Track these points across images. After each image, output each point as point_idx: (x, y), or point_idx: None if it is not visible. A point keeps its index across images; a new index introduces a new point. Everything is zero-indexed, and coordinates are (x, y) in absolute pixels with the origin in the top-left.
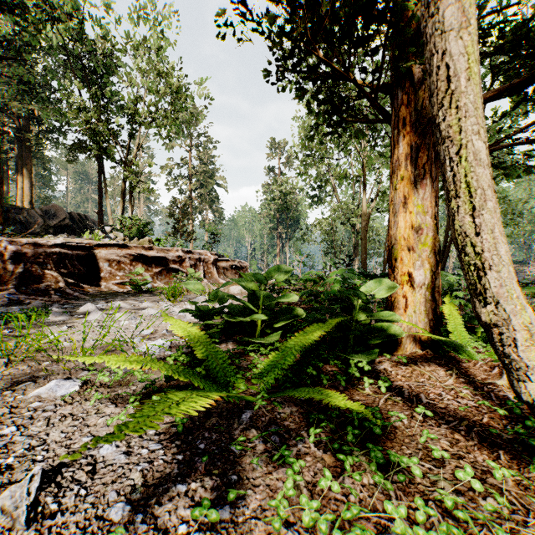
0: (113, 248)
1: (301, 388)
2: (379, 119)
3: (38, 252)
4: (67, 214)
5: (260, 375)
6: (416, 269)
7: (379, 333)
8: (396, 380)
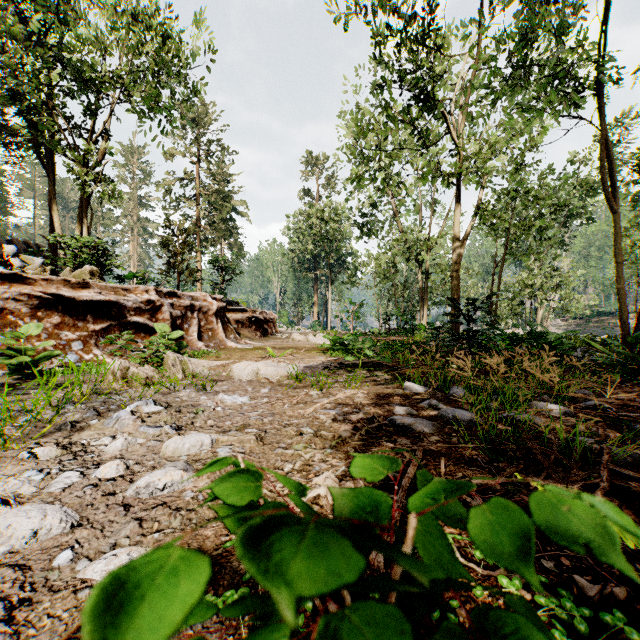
0: None
1: None
2: None
3: None
4: (4, 241)
5: None
6: None
7: None
8: None
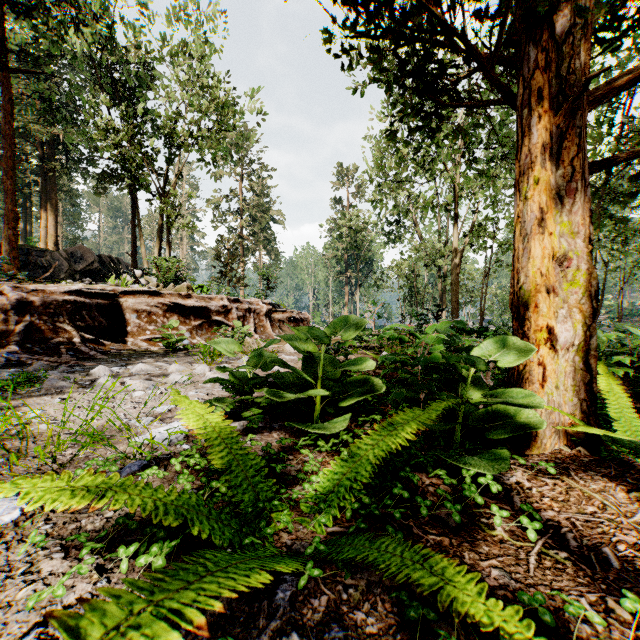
0: (142, 296)
1: (386, 539)
2: (495, 100)
3: (48, 301)
4: (96, 257)
5: (314, 499)
6: (559, 321)
7: (502, 421)
8: (543, 508)
